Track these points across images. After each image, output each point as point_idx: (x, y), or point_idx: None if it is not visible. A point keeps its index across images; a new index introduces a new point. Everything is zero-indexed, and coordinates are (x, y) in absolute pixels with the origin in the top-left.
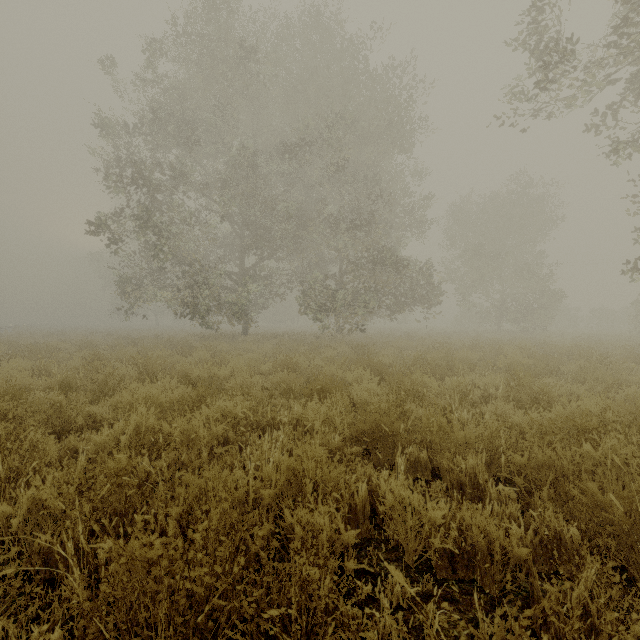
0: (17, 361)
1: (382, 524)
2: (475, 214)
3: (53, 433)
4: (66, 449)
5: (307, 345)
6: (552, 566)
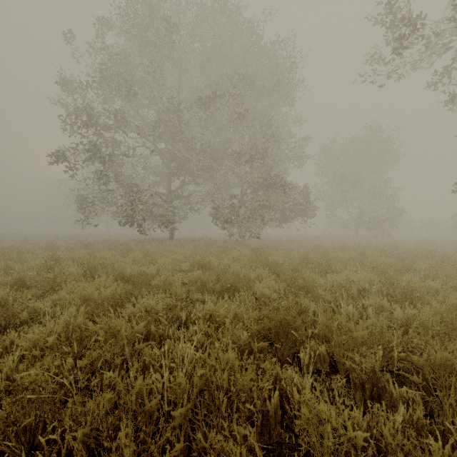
0: None
1: (291, 424)
2: (339, 151)
3: None
4: (1, 346)
5: (217, 247)
6: None
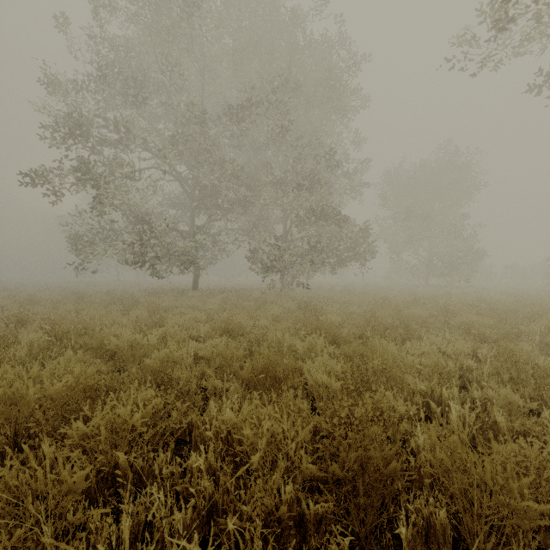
0: None
1: None
2: (406, 180)
3: None
4: None
5: (253, 301)
6: None
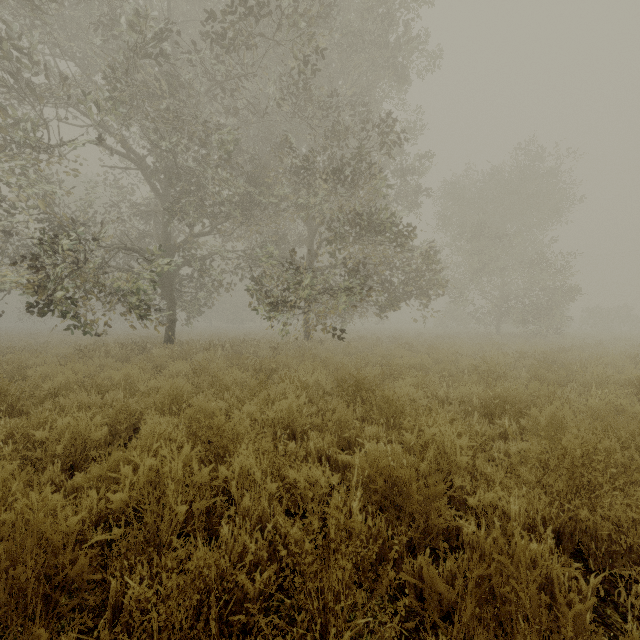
0: None
1: None
2: (472, 192)
3: None
4: None
5: (252, 367)
6: None
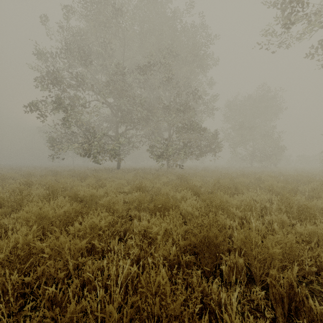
0: None
1: None
2: (239, 106)
3: None
4: None
5: (152, 175)
6: None
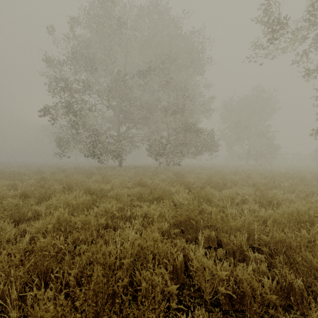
0: (1, 181)
1: (191, 274)
2: (235, 106)
3: (15, 221)
4: (19, 231)
5: (151, 172)
6: (287, 301)
